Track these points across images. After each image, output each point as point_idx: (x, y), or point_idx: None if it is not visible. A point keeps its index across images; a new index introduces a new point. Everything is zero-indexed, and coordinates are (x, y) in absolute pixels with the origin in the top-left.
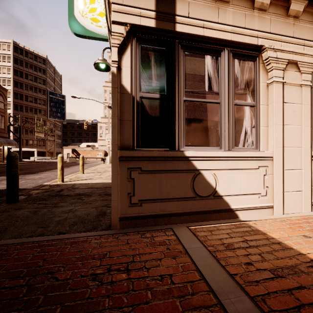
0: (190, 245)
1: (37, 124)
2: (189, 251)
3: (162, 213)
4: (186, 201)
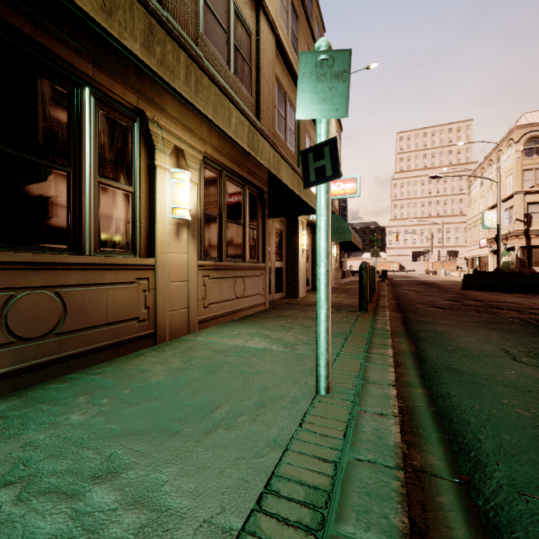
0: None
1: None
2: None
3: None
4: None
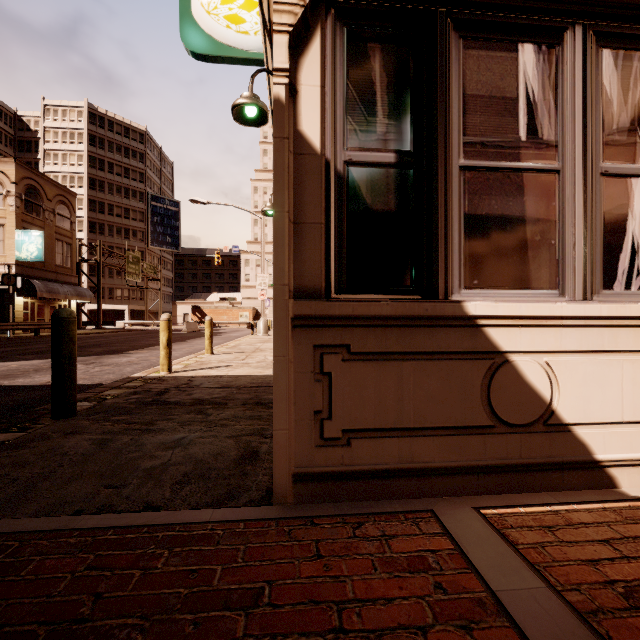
0: (503, 579)
1: (130, 259)
2: (508, 604)
3: (404, 468)
4: (469, 437)
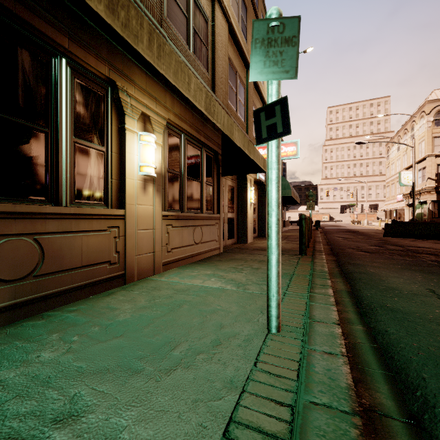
0: None
1: None
2: None
3: None
4: None
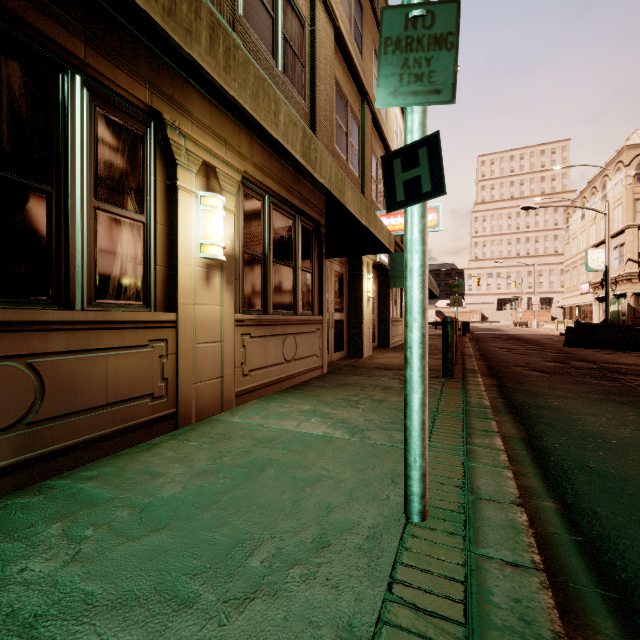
0: None
1: None
2: None
3: None
4: None
